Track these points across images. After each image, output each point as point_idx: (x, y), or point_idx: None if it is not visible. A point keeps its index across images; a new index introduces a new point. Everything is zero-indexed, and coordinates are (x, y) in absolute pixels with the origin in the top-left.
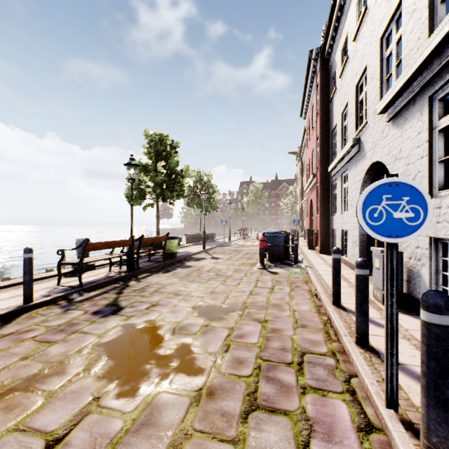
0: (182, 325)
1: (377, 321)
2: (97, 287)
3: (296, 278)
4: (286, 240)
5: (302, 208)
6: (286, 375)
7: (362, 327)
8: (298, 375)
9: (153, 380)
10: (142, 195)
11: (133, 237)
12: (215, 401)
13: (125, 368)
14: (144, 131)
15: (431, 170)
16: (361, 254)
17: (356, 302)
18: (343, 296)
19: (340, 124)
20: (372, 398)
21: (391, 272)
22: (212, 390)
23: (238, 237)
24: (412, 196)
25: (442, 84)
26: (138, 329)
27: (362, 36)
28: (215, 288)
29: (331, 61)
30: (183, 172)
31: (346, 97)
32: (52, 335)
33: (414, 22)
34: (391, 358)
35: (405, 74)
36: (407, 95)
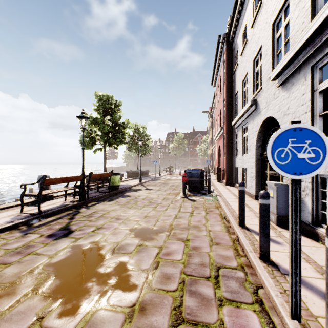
0: (121, 245)
1: (274, 239)
2: (53, 213)
3: (209, 204)
4: (201, 175)
5: (212, 152)
6: (206, 289)
7: (264, 245)
8: (215, 288)
9: (93, 298)
10: (92, 141)
11: (84, 174)
12: (146, 317)
13: (70, 287)
14: (95, 93)
15: (313, 122)
16: (257, 186)
17: (260, 226)
18: (246, 218)
19: (241, 90)
20: (278, 309)
21: (295, 204)
22: (143, 305)
23: (166, 173)
24: (313, 140)
25: (322, 56)
26: (84, 249)
27: (258, 24)
28: (148, 213)
29: (234, 43)
30: (124, 124)
31: (246, 70)
32: (9, 257)
33: (299, 10)
34: (295, 276)
35: (293, 48)
36: (294, 66)
